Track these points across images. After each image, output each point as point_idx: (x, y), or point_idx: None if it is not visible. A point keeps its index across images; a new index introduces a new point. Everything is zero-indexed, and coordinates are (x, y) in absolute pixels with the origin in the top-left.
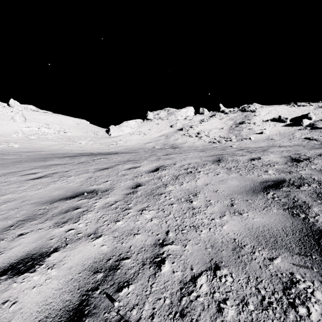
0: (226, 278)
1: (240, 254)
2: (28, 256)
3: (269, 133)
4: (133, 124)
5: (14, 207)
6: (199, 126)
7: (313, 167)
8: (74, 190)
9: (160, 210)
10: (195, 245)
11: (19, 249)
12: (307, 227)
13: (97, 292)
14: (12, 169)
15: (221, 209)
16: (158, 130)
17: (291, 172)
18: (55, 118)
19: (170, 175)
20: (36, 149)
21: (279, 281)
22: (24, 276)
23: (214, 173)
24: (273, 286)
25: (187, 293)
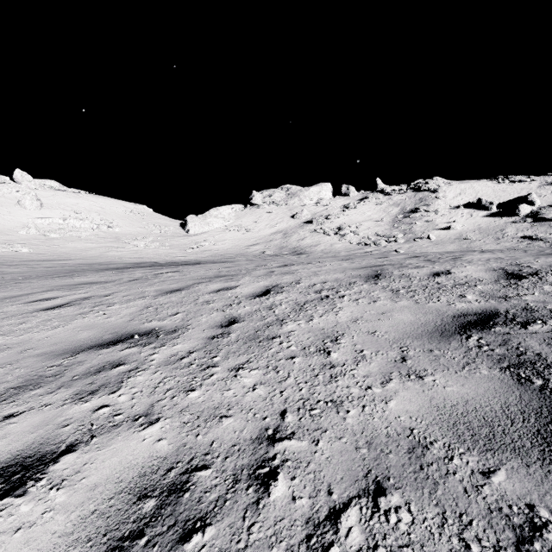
0: (398, 514)
1: (425, 462)
2: (17, 461)
3: (461, 228)
4: (228, 213)
5: (6, 361)
6: (341, 215)
7: (547, 289)
8: (116, 330)
9: (270, 369)
10: (337, 440)
11: (1, 447)
12: (550, 405)
13: (142, 542)
14: (12, 291)
15: (383, 367)
16: (271, 222)
17: (507, 297)
18: (93, 202)
19: (291, 303)
20: (60, 255)
21: (507, 523)
22: (2, 504)
23: (369, 300)
24: (496, 534)
25: (321, 547)
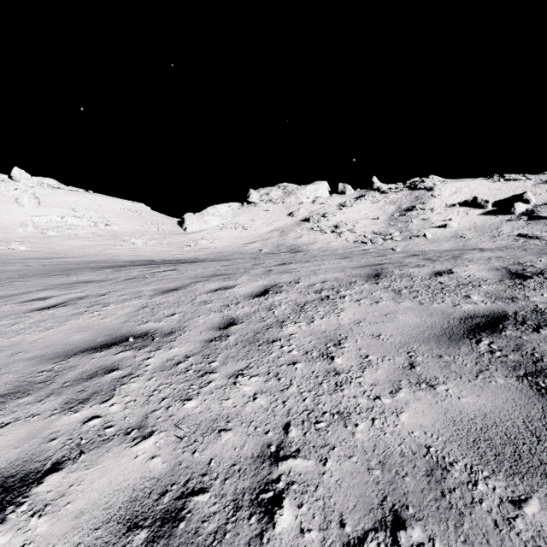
0: None
1: (446, 487)
2: None
3: (457, 227)
4: (225, 211)
5: None
6: (337, 214)
7: None
8: (111, 332)
9: (271, 376)
10: (346, 460)
11: None
12: None
13: None
14: (6, 290)
15: (391, 374)
16: (268, 220)
17: (514, 298)
18: (91, 200)
19: (290, 304)
20: (58, 253)
21: None
22: None
23: (371, 300)
24: None
25: None
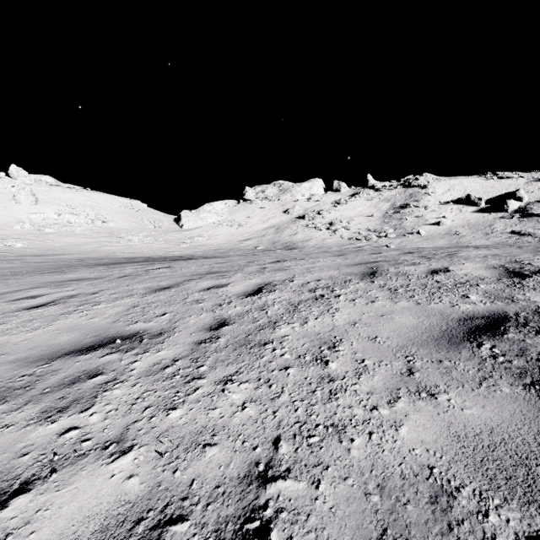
0: None
1: (453, 519)
2: None
3: (451, 224)
4: (221, 208)
5: None
6: (332, 211)
7: None
8: (99, 332)
9: (262, 382)
10: (341, 482)
11: None
12: None
13: None
14: None
15: (388, 381)
16: (263, 218)
17: (514, 298)
18: (88, 198)
19: (284, 303)
20: (54, 250)
21: None
22: None
23: (366, 300)
24: None
25: None
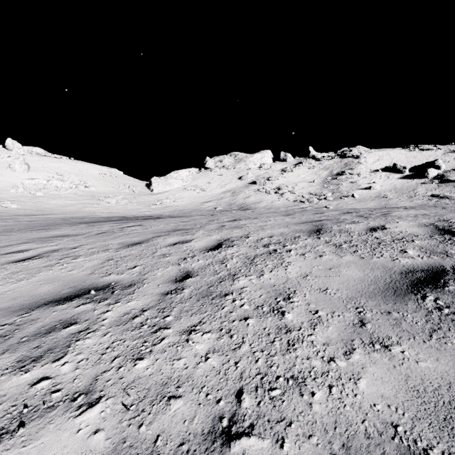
0: None
1: None
2: None
3: (380, 188)
4: (185, 175)
5: None
6: (280, 177)
7: None
8: (76, 284)
9: (223, 333)
10: (306, 440)
11: None
12: None
13: None
14: None
15: (342, 332)
16: (221, 183)
17: (448, 253)
18: (73, 166)
19: (241, 257)
20: (44, 210)
21: None
22: None
23: (315, 254)
24: None
25: None
